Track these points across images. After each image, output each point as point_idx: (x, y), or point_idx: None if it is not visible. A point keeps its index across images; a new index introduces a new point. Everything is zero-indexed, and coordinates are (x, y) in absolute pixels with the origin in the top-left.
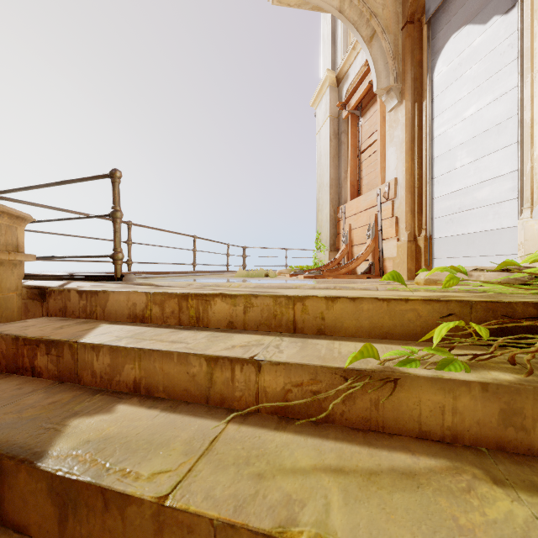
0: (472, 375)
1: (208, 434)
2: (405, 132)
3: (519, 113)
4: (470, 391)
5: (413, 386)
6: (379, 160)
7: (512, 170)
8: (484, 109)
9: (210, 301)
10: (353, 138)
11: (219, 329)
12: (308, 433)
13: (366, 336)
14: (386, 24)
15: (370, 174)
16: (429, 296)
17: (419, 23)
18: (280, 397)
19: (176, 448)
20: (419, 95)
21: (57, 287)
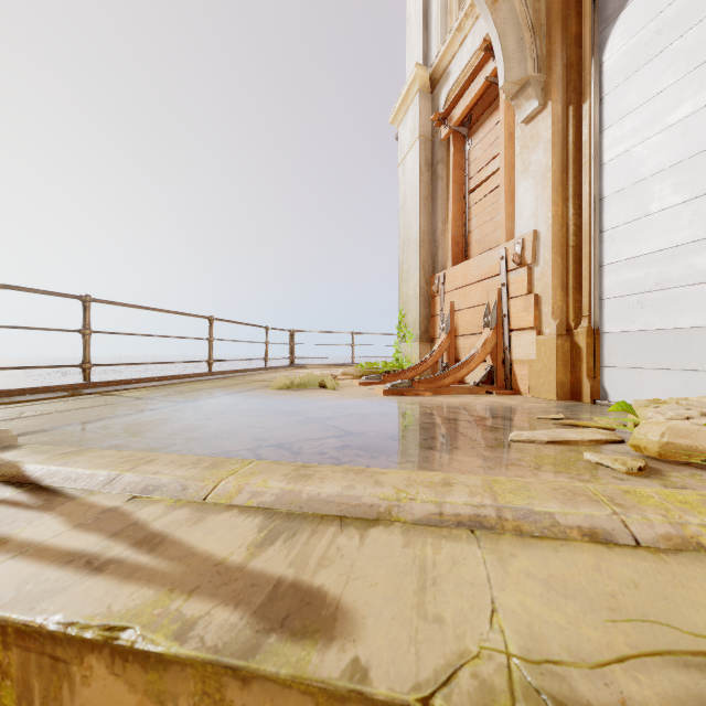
0: None
1: None
2: (552, 154)
3: None
4: None
5: None
6: (503, 201)
7: None
8: None
9: (69, 664)
10: (456, 169)
11: None
12: None
13: None
14: None
15: (484, 225)
16: None
17: None
18: None
19: None
20: (576, 92)
21: None
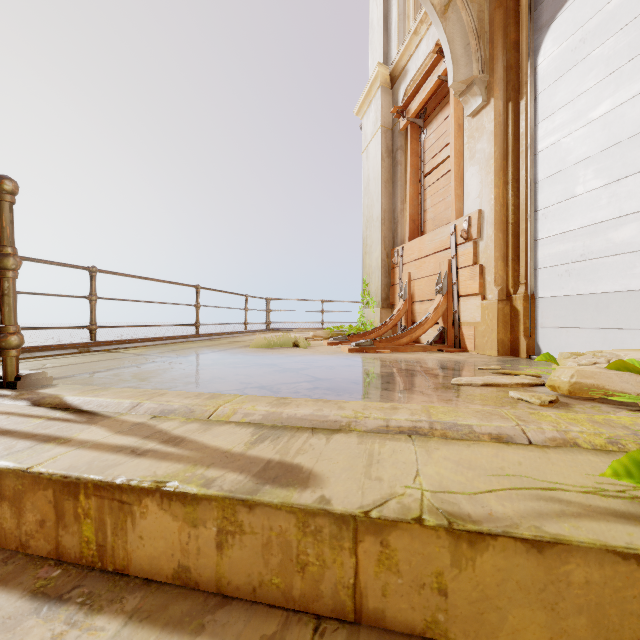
0: None
1: None
2: (494, 144)
3: None
4: None
5: None
6: (453, 184)
7: None
8: (627, 105)
9: (131, 505)
10: (413, 156)
11: (149, 596)
12: None
13: None
14: None
15: (437, 205)
16: None
17: None
18: None
19: None
20: (514, 90)
21: None
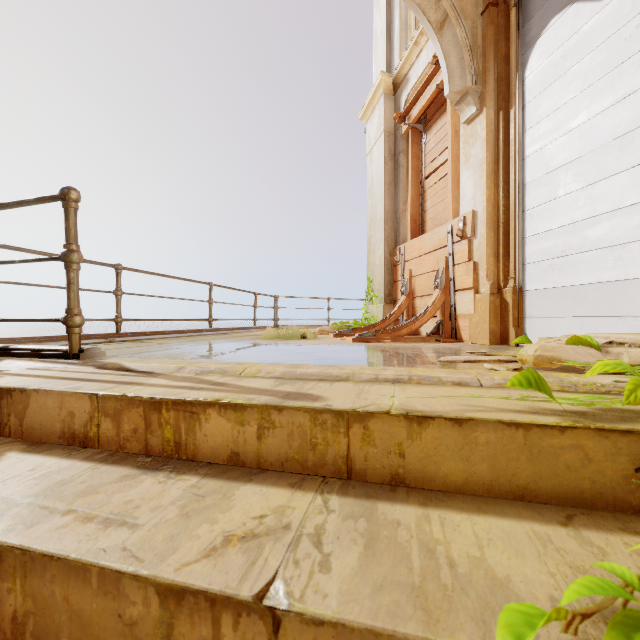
0: None
1: None
2: (486, 149)
3: None
4: None
5: None
6: (450, 187)
7: None
8: (600, 116)
9: (199, 414)
10: (414, 159)
11: (213, 469)
12: None
13: (484, 492)
14: (461, 7)
15: (437, 205)
16: (593, 413)
17: (506, 5)
18: None
19: None
20: (504, 100)
21: None
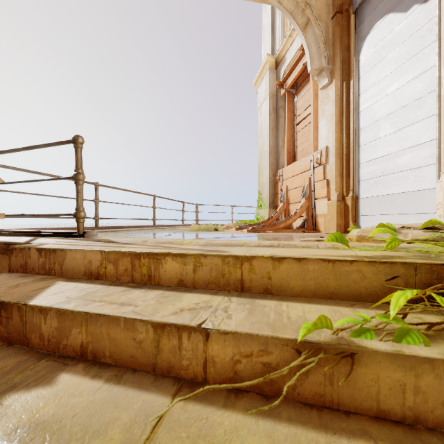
0: (434, 350)
1: (151, 414)
2: (335, 106)
3: (438, 88)
4: (434, 369)
5: (370, 361)
6: (312, 131)
7: (430, 139)
8: (405, 86)
9: (161, 260)
10: (289, 112)
11: (170, 288)
12: (259, 412)
13: (312, 296)
14: (318, 14)
15: (304, 143)
16: (371, 256)
17: (347, 13)
18: (228, 367)
19: (114, 437)
20: (346, 75)
21: (24, 243)
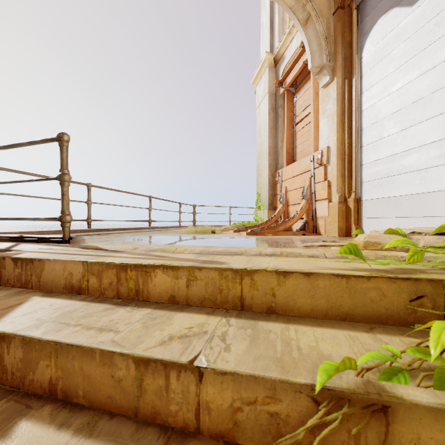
0: None
1: None
2: (336, 105)
3: None
4: None
5: (408, 417)
6: (312, 130)
7: (438, 138)
8: (411, 84)
9: (150, 272)
10: (289, 111)
11: (160, 305)
12: None
13: (323, 316)
14: (319, 9)
15: (303, 143)
16: (389, 270)
17: (349, 8)
18: (227, 416)
19: None
20: (348, 72)
21: (3, 249)
